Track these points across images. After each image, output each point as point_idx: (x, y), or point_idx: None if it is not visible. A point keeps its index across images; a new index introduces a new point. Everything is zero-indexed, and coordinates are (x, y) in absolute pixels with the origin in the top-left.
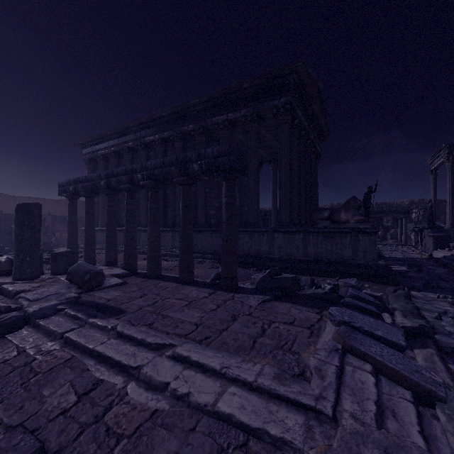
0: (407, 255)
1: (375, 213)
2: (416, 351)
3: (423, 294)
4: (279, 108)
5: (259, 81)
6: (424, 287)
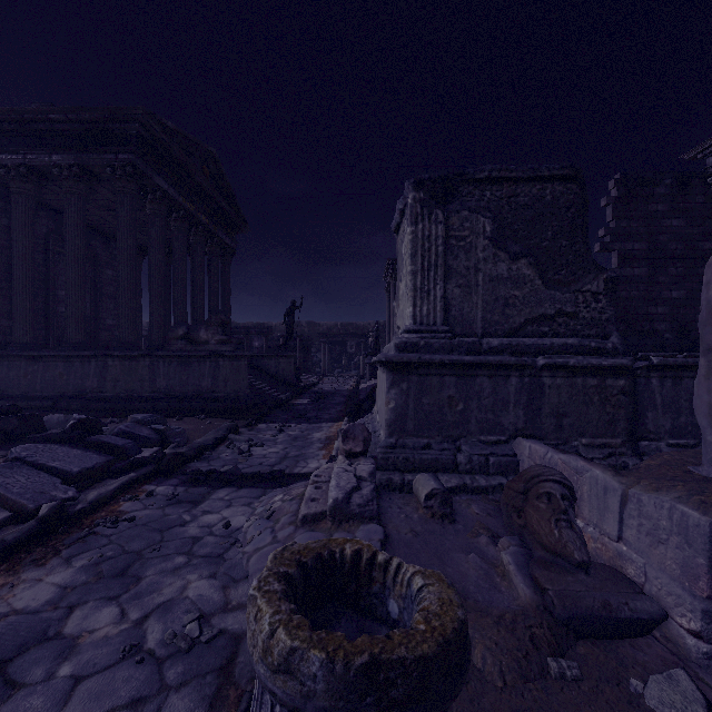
0: (340, 387)
1: (333, 336)
2: (118, 479)
3: (271, 425)
4: (116, 169)
5: (79, 117)
6: (286, 419)
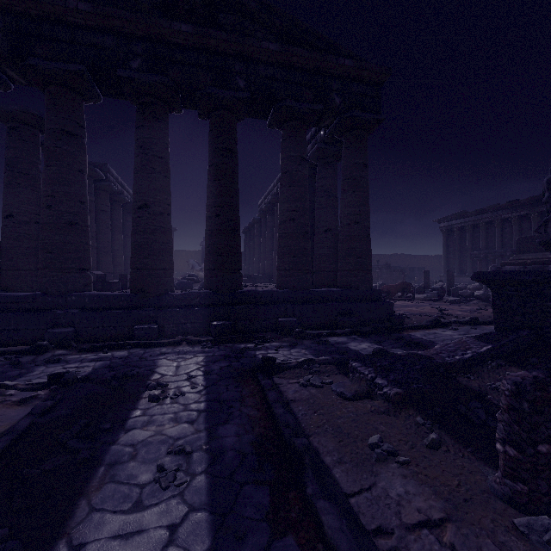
0: None
1: None
2: None
3: None
4: None
5: None
6: None
